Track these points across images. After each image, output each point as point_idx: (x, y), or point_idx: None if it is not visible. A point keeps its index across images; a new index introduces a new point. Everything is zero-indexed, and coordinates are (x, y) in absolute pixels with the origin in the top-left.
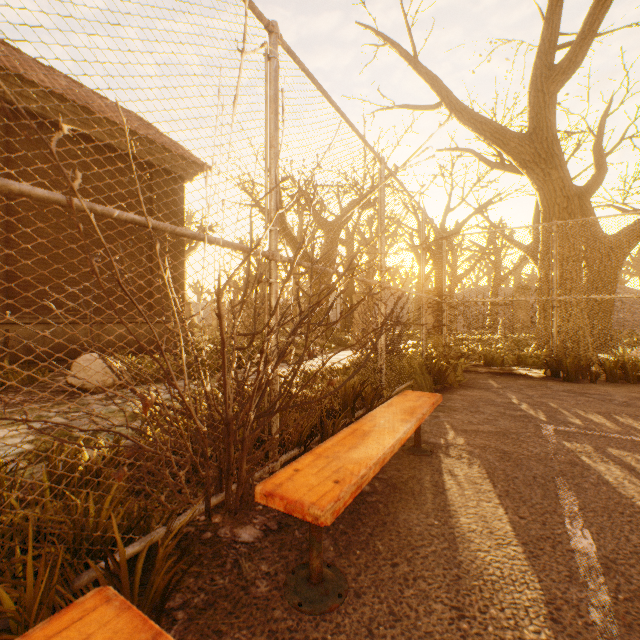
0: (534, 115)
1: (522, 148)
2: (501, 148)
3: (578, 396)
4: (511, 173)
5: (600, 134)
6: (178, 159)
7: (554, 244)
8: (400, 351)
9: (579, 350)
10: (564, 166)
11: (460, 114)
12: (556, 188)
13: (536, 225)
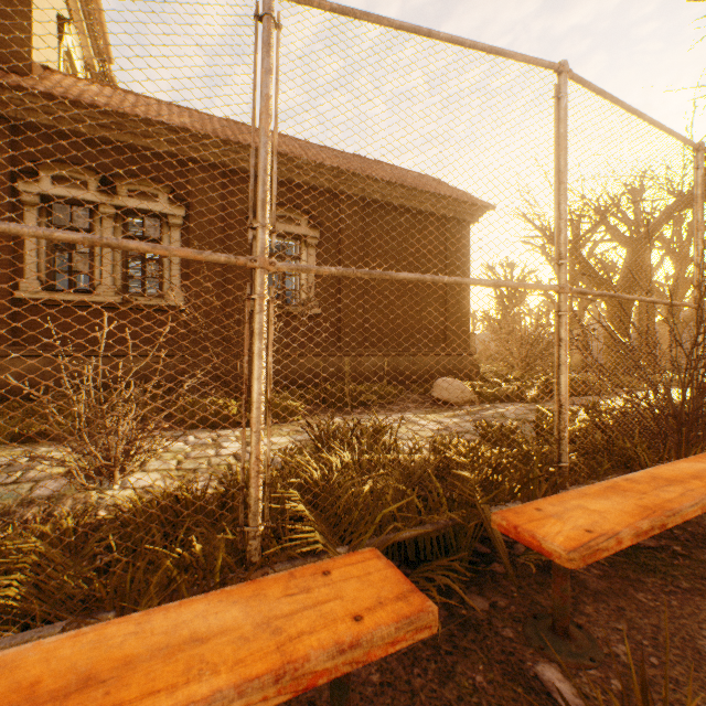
0: None
1: None
2: None
3: None
4: None
5: None
6: (467, 207)
7: None
8: None
9: None
10: None
11: None
12: None
13: None
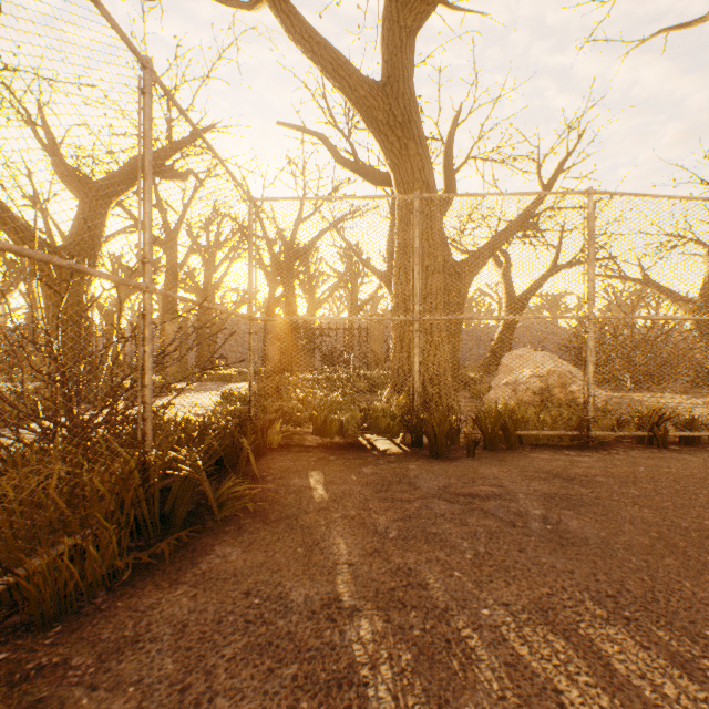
0: (389, 57)
1: (374, 100)
2: (348, 94)
3: (468, 513)
4: (366, 177)
5: (451, 145)
6: None
7: (417, 229)
8: (136, 422)
9: (448, 400)
10: (424, 140)
11: (289, 20)
12: (415, 168)
13: (392, 196)
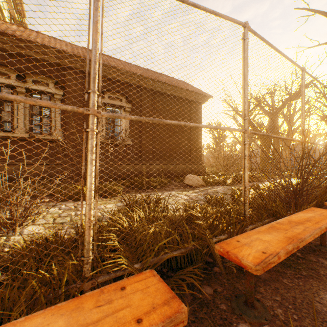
0: None
1: None
2: None
3: None
4: None
5: None
6: (200, 96)
7: None
8: None
9: None
10: None
11: None
12: None
13: None
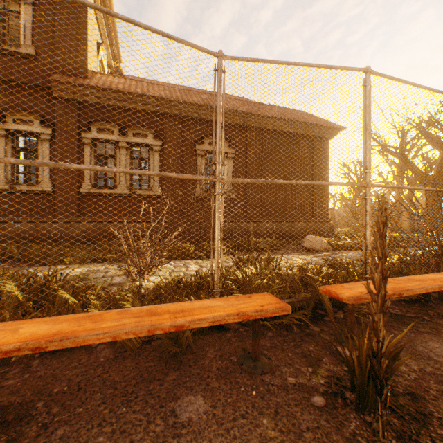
0: None
1: None
2: None
3: None
4: None
5: None
6: (326, 129)
7: None
8: None
9: None
10: None
11: None
12: None
13: None
